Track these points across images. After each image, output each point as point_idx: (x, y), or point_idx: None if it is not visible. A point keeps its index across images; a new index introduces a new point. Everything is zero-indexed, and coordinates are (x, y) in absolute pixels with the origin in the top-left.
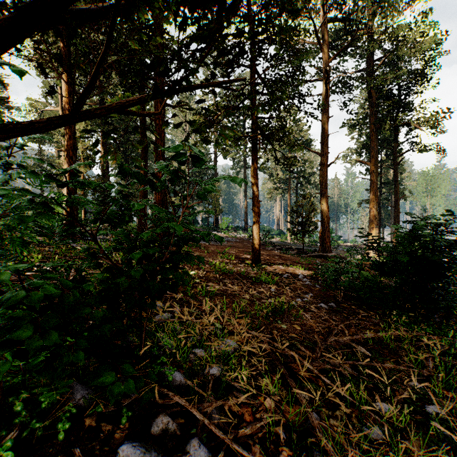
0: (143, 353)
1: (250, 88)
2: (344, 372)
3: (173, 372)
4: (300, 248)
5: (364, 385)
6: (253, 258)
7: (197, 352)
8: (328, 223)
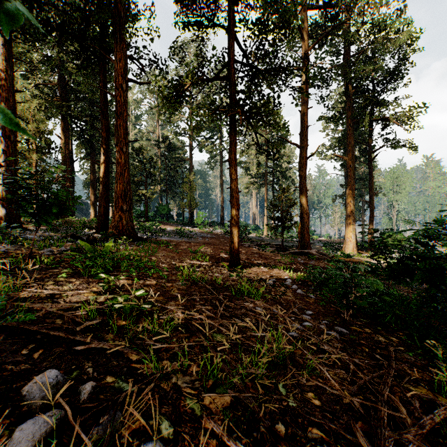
0: None
1: (228, 55)
2: None
3: None
4: (279, 244)
5: None
6: (231, 259)
7: None
8: (307, 218)
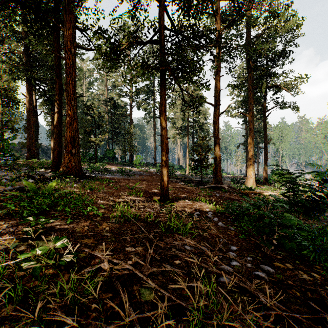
0: None
1: (159, 23)
2: None
3: None
4: (198, 180)
5: None
6: (162, 194)
7: None
8: (219, 160)
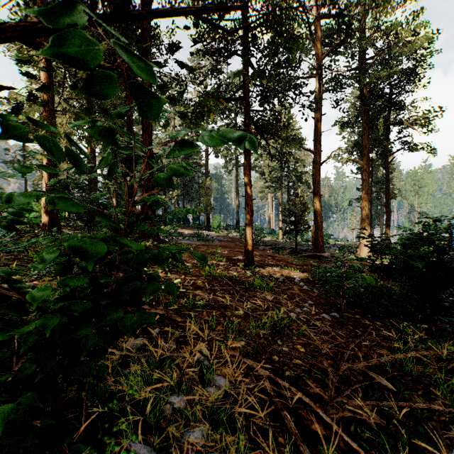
0: (83, 430)
1: (243, 79)
2: (369, 421)
3: (134, 452)
4: (293, 248)
5: (405, 451)
6: (246, 259)
7: (174, 402)
8: (321, 222)
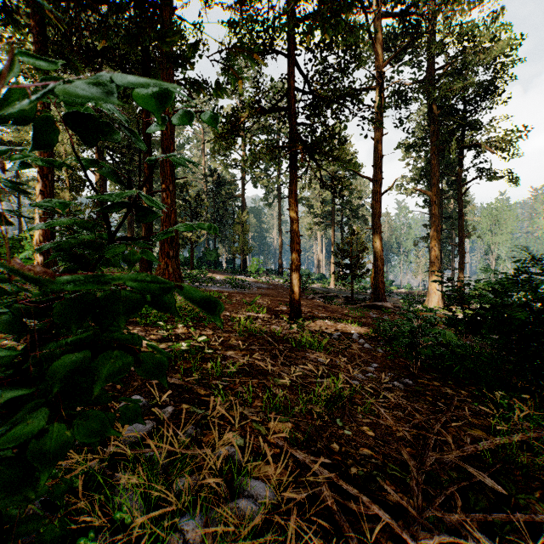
0: None
1: (288, 84)
2: None
3: None
4: (348, 296)
5: None
6: (292, 311)
7: (187, 529)
8: (381, 266)
